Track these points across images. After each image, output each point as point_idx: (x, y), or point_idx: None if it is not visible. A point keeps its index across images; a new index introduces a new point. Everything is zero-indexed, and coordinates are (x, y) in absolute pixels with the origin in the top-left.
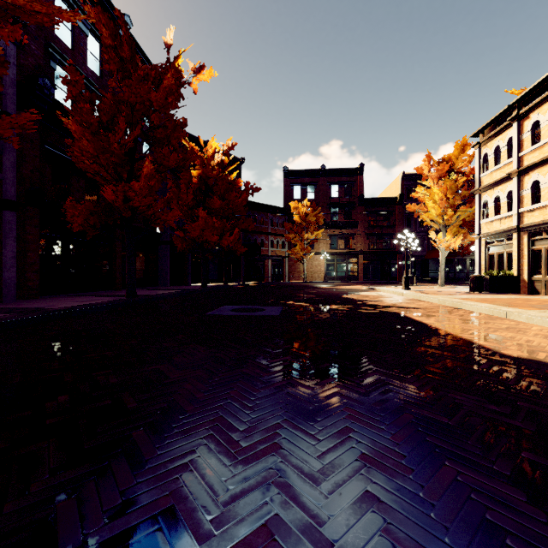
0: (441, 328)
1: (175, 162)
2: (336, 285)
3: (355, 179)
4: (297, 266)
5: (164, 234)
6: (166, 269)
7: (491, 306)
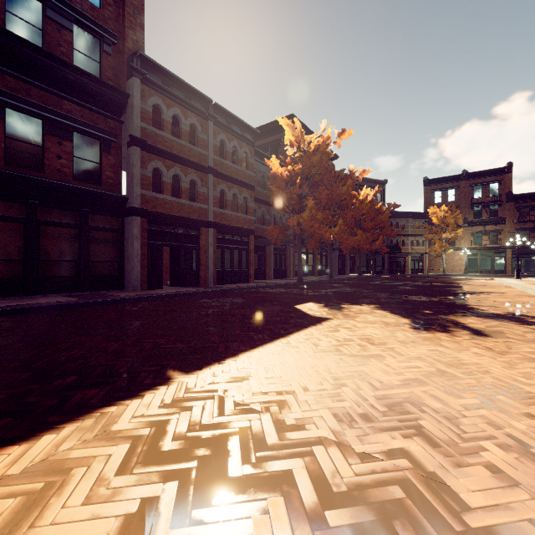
0: (463, 288)
1: (351, 216)
2: (469, 277)
3: (502, 177)
4: (437, 261)
5: (335, 244)
6: (336, 265)
7: (524, 284)
